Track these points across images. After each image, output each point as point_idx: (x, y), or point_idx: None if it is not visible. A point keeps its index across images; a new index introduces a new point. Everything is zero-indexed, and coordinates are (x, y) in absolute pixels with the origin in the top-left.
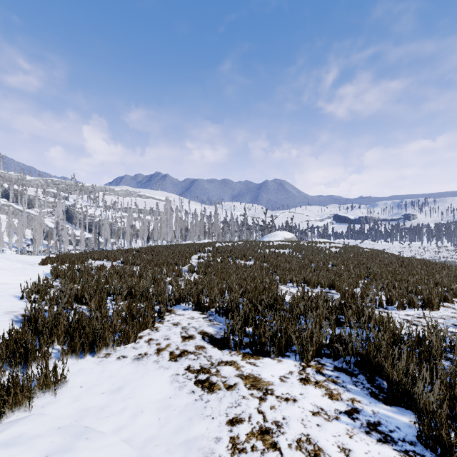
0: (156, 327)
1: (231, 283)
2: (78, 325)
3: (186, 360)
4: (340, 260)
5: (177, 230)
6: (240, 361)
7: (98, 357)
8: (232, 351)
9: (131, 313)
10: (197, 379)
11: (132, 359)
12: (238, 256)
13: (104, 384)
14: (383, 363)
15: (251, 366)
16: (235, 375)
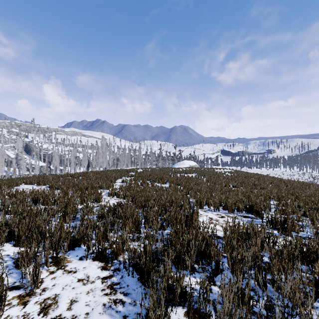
0: None
1: (148, 212)
2: None
3: None
4: (237, 182)
5: (110, 160)
6: None
7: None
8: None
9: None
10: None
11: None
12: (156, 180)
13: None
14: None
15: None
16: None
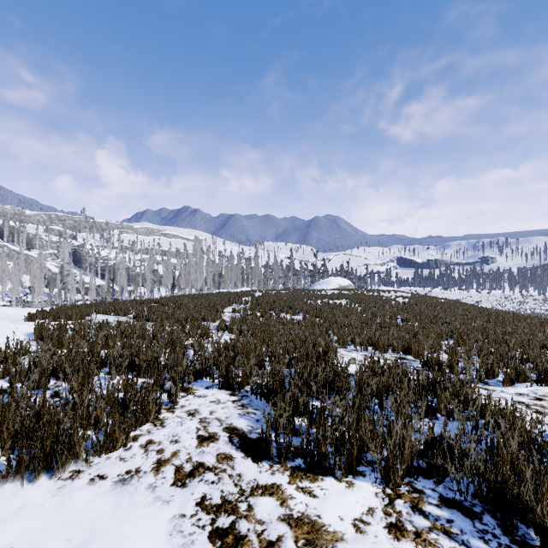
0: (162, 419)
1: (274, 347)
2: (37, 423)
3: (199, 483)
4: (411, 313)
5: (209, 276)
6: (288, 486)
7: (59, 479)
8: (274, 464)
9: (126, 397)
10: (214, 527)
11: (113, 482)
12: (283, 309)
13: (53, 541)
14: (533, 504)
15: (305, 497)
16: (279, 518)
